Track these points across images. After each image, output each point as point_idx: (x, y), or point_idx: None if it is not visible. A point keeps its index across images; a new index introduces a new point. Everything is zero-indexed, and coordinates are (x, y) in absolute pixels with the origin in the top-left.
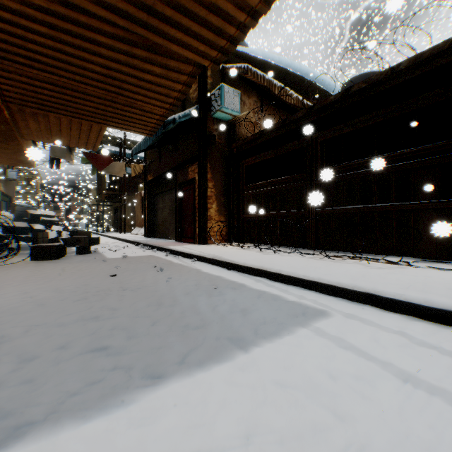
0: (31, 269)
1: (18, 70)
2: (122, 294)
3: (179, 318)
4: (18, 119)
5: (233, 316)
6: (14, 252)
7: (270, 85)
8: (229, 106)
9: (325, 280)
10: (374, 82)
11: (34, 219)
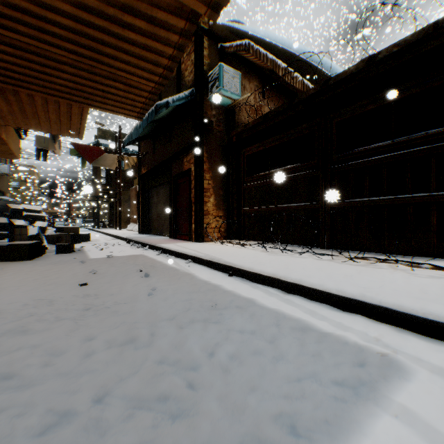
0: None
1: None
2: (80, 319)
3: (151, 381)
4: None
5: (244, 372)
6: None
7: (274, 65)
8: (228, 89)
9: (373, 300)
10: (409, 43)
11: (15, 214)
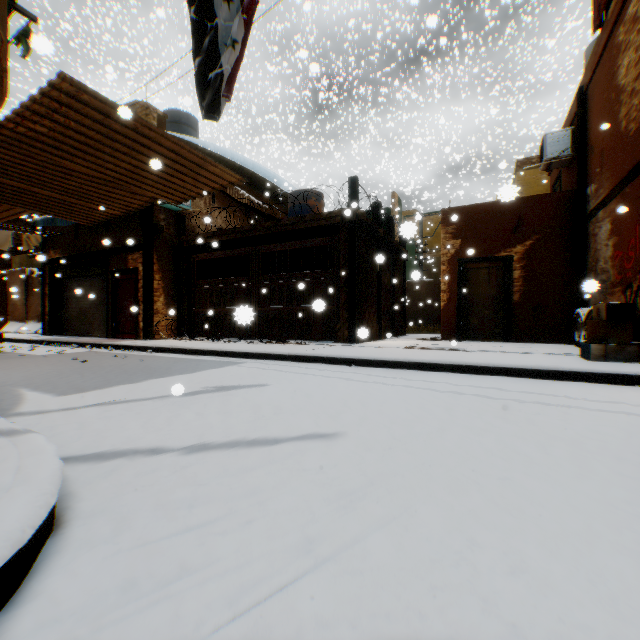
0: None
1: None
2: (116, 366)
3: (169, 368)
4: None
5: (198, 366)
6: None
7: None
8: None
9: (251, 350)
10: (293, 222)
11: None
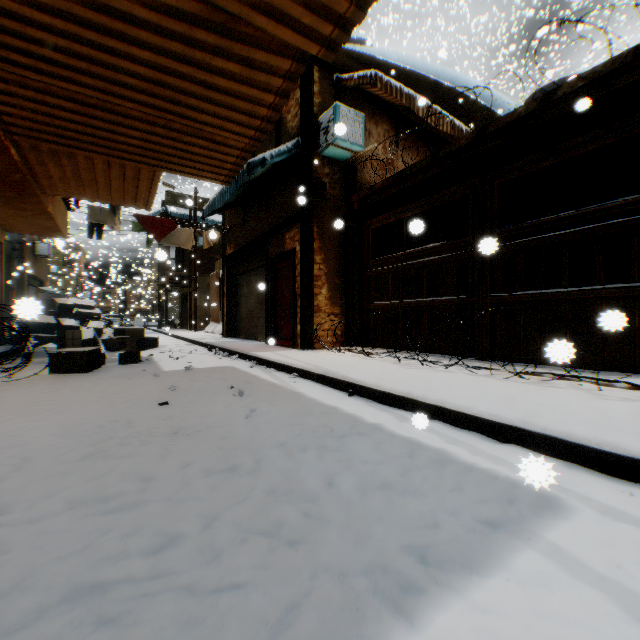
0: (43, 389)
1: (19, 79)
2: (168, 444)
3: (262, 509)
4: (32, 162)
5: (369, 504)
6: (34, 359)
7: (411, 102)
8: (347, 138)
9: (535, 426)
10: (600, 76)
11: (64, 311)
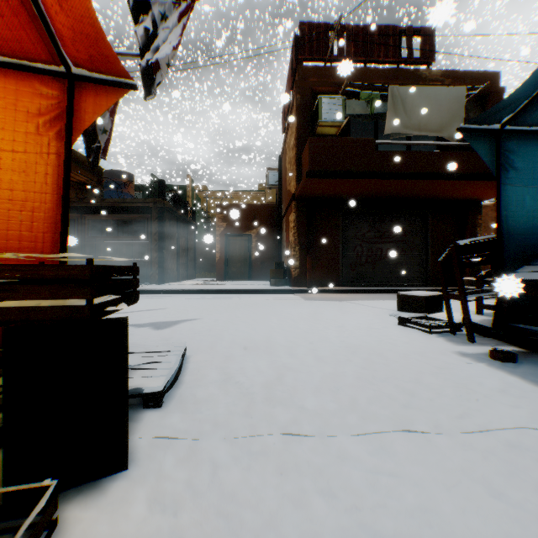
0: None
1: None
2: None
3: None
4: None
5: None
6: None
7: None
8: None
9: None
10: (117, 201)
11: None
